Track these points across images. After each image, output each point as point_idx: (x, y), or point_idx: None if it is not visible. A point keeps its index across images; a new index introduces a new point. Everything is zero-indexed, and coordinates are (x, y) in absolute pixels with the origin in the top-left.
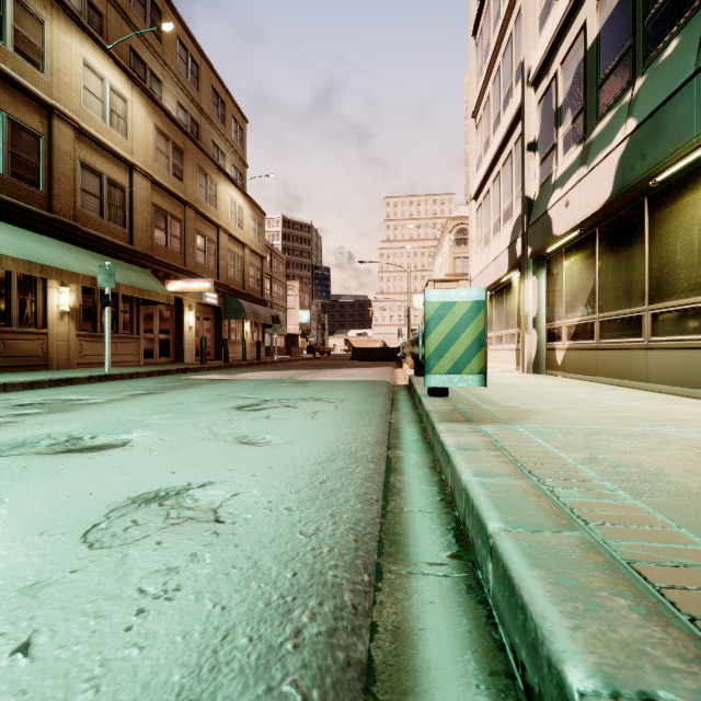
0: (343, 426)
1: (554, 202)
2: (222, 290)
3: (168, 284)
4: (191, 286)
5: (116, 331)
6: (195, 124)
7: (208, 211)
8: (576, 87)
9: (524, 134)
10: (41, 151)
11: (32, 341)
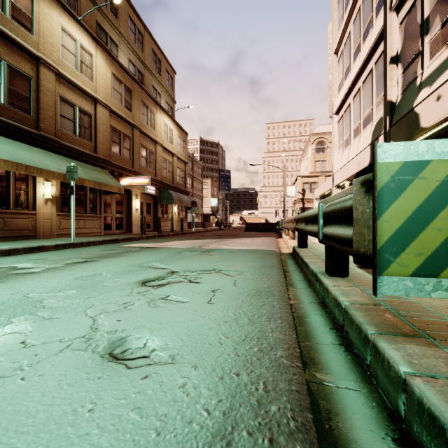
0: (243, 319)
1: (422, 99)
2: (158, 184)
3: (121, 180)
4: (135, 181)
5: (85, 212)
6: (140, 74)
7: (149, 132)
8: None
9: (386, 51)
10: (31, 88)
11: (24, 219)
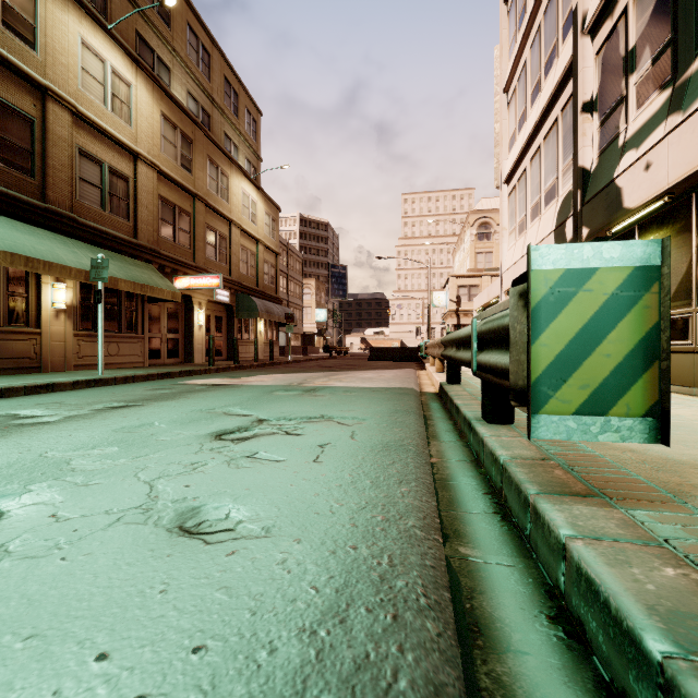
0: (363, 482)
1: (626, 167)
2: (234, 288)
3: (175, 280)
4: (199, 282)
5: (119, 330)
6: (206, 115)
7: (219, 205)
8: (659, 16)
9: (577, 93)
10: (33, 136)
11: (23, 341)
